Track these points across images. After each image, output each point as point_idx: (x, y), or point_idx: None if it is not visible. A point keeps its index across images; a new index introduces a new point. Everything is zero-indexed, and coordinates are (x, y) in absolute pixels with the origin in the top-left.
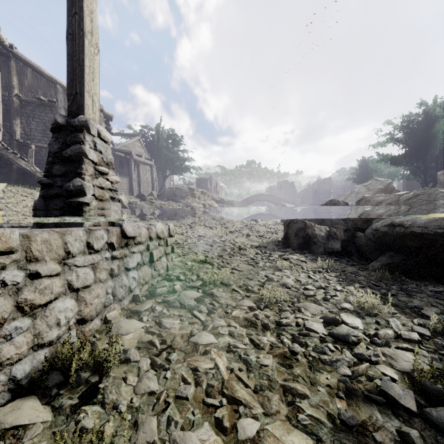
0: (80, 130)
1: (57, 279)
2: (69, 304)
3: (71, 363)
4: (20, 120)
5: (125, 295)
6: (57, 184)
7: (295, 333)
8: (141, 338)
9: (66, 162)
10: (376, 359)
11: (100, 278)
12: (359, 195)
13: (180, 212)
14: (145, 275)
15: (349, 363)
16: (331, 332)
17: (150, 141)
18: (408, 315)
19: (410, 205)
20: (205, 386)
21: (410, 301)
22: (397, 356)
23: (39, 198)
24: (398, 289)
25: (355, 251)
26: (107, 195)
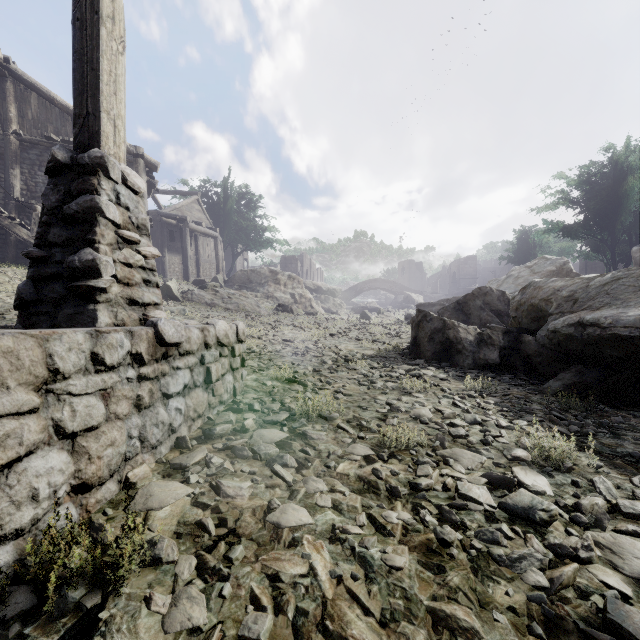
0: (93, 172)
1: (33, 418)
2: (56, 462)
3: (52, 570)
4: (20, 169)
5: (162, 439)
6: (56, 259)
7: (442, 503)
8: (185, 515)
9: (71, 223)
10: (587, 555)
11: (118, 413)
12: (520, 280)
13: (258, 306)
14: (197, 403)
15: (542, 562)
16: (504, 502)
17: (213, 203)
18: (621, 469)
19: (607, 293)
20: (291, 613)
21: (619, 445)
22: (621, 549)
23: (27, 281)
24: (596, 425)
25: (521, 364)
26: (137, 277)
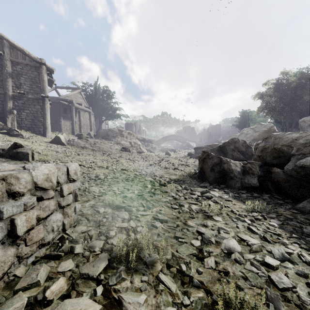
0: None
1: None
2: None
3: None
4: None
5: None
6: None
7: None
8: None
9: None
10: None
11: None
12: (248, 135)
13: (110, 148)
14: None
15: None
16: None
17: (89, 94)
18: None
19: None
20: None
21: None
22: None
23: None
24: None
25: (272, 186)
26: None
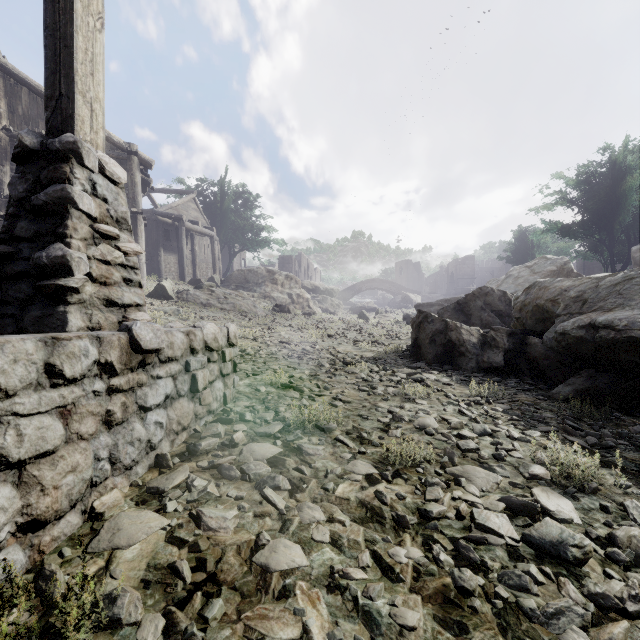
0: (65, 159)
1: None
2: None
3: None
4: (10, 166)
5: (139, 458)
6: (23, 255)
7: (457, 535)
8: (157, 555)
9: (39, 216)
10: (637, 608)
11: (81, 433)
12: (520, 280)
13: (254, 306)
14: (181, 415)
15: (583, 618)
16: (528, 535)
17: (210, 202)
18: None
19: (619, 293)
20: None
21: None
22: None
23: None
24: (614, 435)
25: (526, 367)
26: (116, 276)
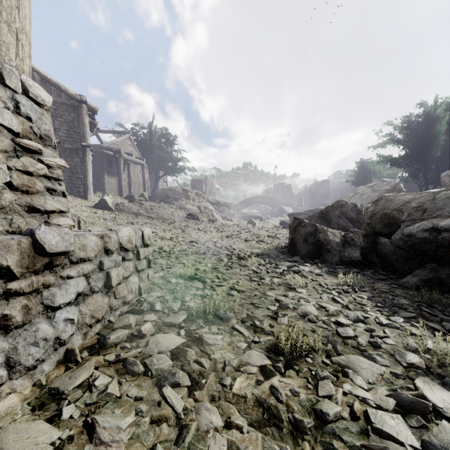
0: None
1: None
2: None
3: None
4: None
5: (44, 356)
6: None
7: (356, 442)
8: None
9: None
10: None
11: None
12: (364, 196)
13: (172, 214)
14: (95, 309)
15: None
16: (428, 442)
17: (142, 140)
18: None
19: None
20: None
21: None
22: None
23: None
24: None
25: (378, 261)
26: (39, 185)
